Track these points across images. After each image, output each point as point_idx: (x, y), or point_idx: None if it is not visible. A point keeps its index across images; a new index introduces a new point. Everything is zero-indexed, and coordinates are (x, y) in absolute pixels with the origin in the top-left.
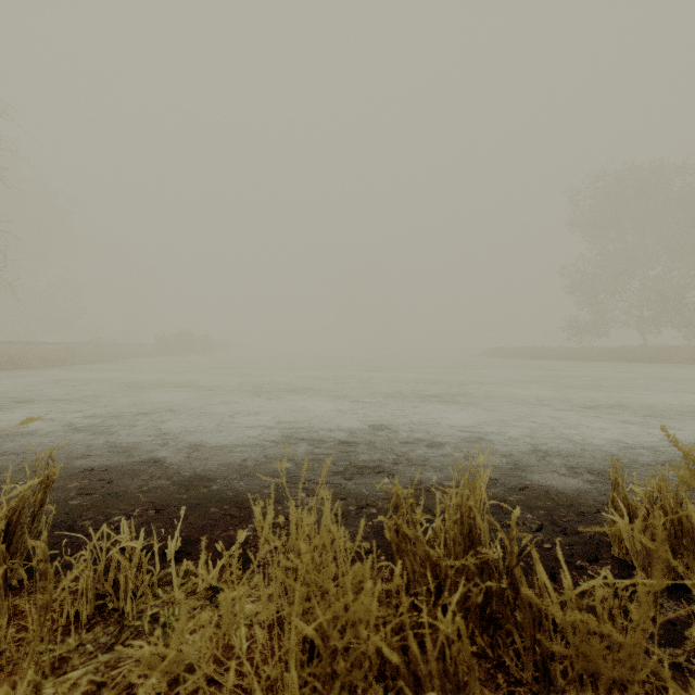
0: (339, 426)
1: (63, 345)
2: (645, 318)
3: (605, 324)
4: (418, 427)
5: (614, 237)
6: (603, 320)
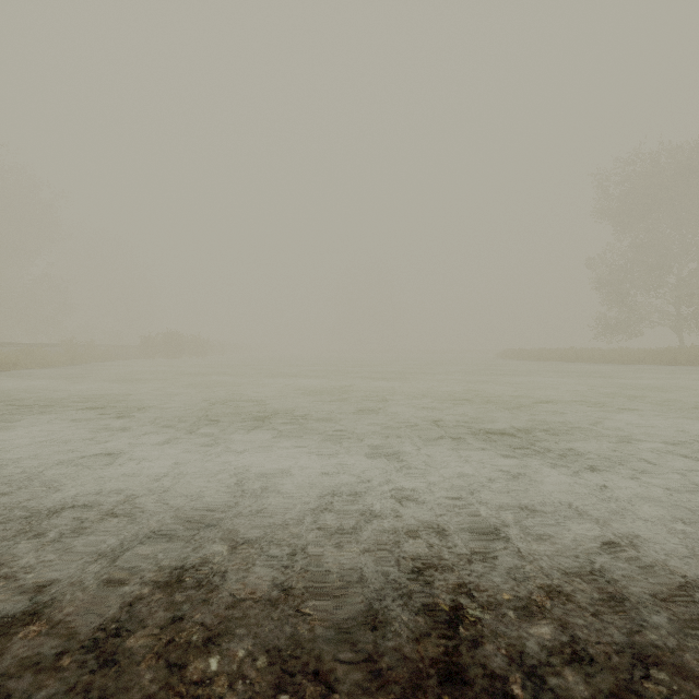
0: (328, 585)
1: (24, 346)
2: (682, 317)
3: (638, 323)
4: (581, 593)
5: (647, 226)
6: (635, 319)
